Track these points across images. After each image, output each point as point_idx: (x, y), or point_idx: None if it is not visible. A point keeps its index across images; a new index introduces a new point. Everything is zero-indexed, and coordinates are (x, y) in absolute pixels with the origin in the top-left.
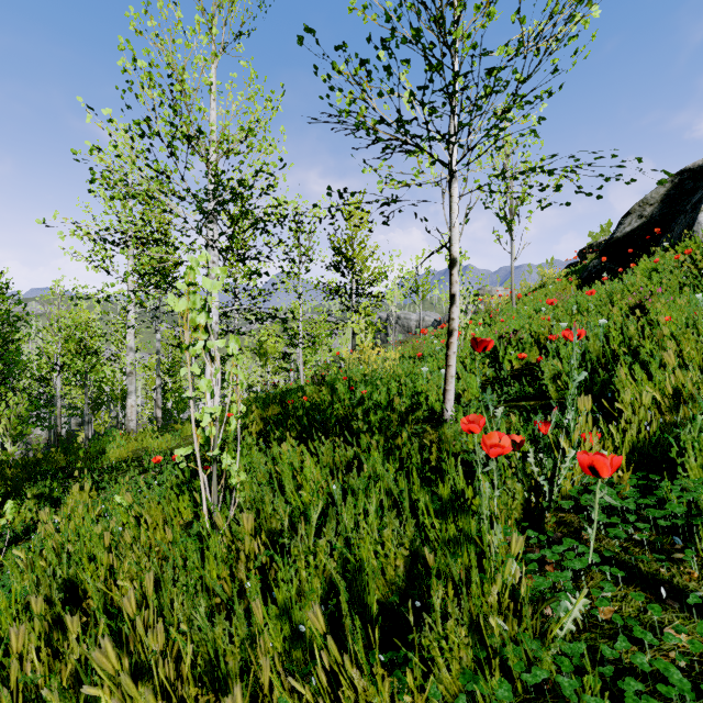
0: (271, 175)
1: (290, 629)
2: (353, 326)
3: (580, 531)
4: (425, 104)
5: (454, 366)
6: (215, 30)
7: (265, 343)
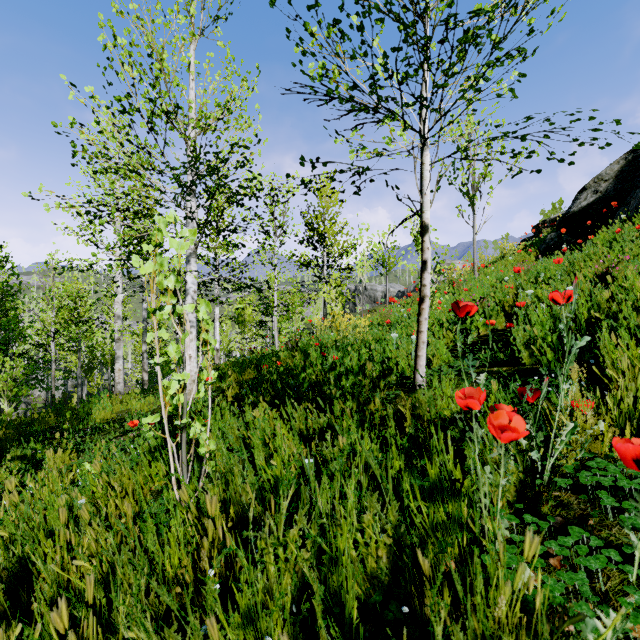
0: (246, 147)
1: (255, 637)
2: (324, 296)
3: (587, 517)
4: (401, 60)
5: (425, 332)
6: (193, 10)
7: (243, 311)
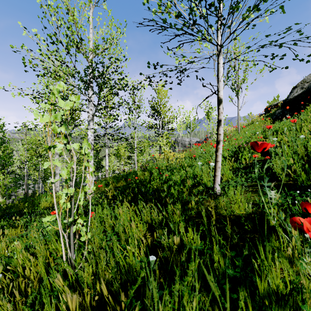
0: (118, 59)
1: None
2: (160, 143)
3: None
4: None
5: (220, 161)
6: None
7: (119, 151)
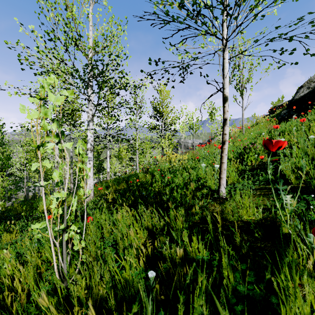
0: (118, 56)
1: None
2: (162, 145)
3: None
4: None
5: (225, 163)
6: None
7: (121, 153)
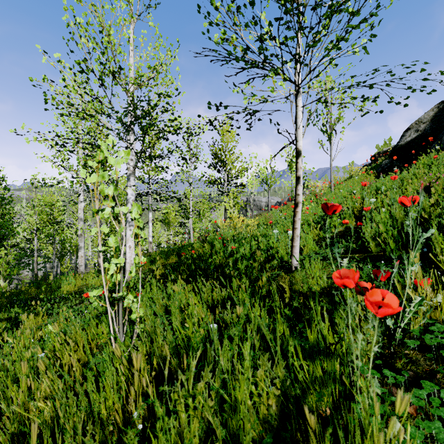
0: (169, 96)
1: None
2: (225, 205)
3: (436, 373)
4: (283, 24)
5: (299, 228)
6: None
7: (168, 215)
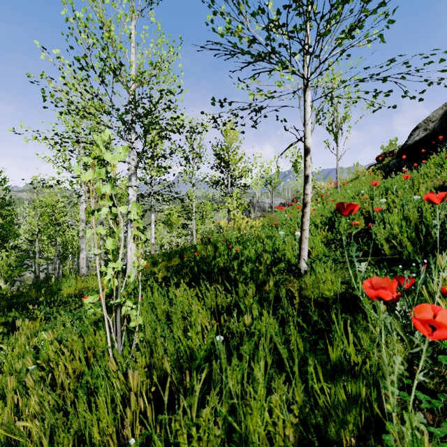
0: (171, 93)
1: None
2: (228, 206)
3: None
4: (293, 9)
5: (307, 230)
6: None
7: (171, 217)
